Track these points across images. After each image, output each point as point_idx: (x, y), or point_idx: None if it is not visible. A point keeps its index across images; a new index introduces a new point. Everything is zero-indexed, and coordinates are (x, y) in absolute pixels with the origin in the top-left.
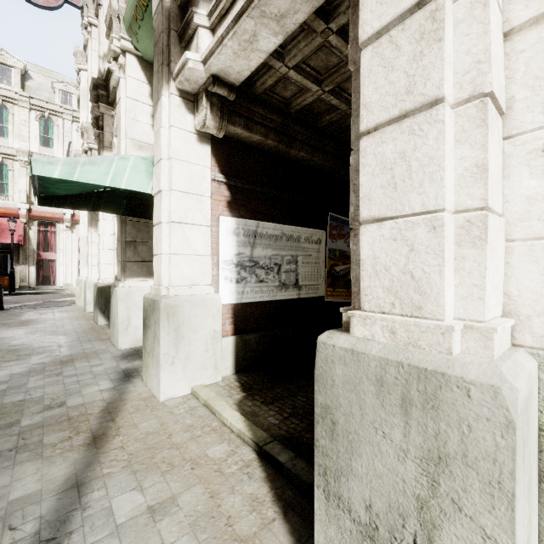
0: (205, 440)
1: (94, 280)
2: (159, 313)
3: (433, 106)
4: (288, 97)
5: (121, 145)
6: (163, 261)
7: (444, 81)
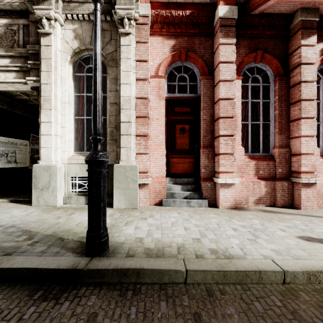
0: None
1: None
2: None
3: (51, 135)
4: (14, 94)
5: None
6: None
7: (52, 133)
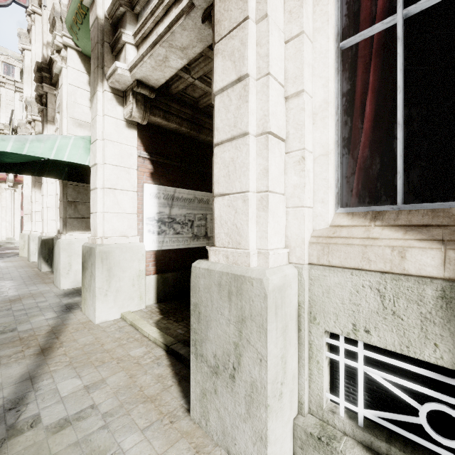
0: (129, 346)
1: (38, 233)
2: (95, 257)
3: (245, 136)
4: (197, 97)
5: (63, 123)
6: (98, 217)
7: (248, 124)
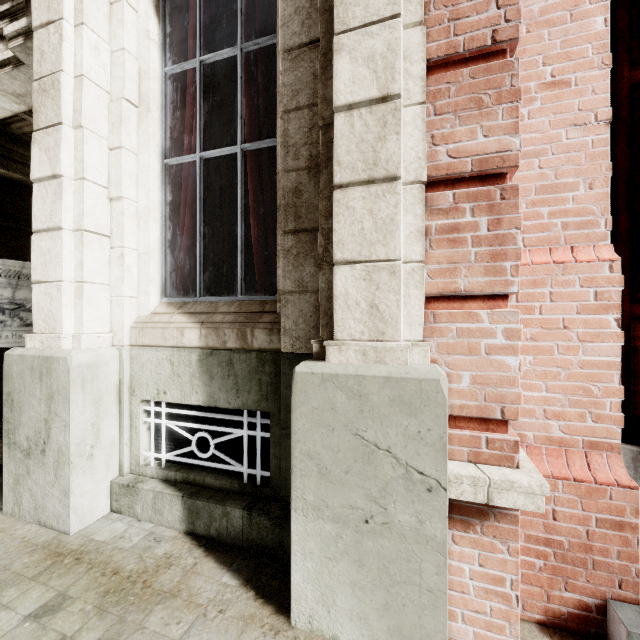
0: None
1: None
2: None
3: (60, 230)
4: None
5: None
6: None
7: (62, 220)
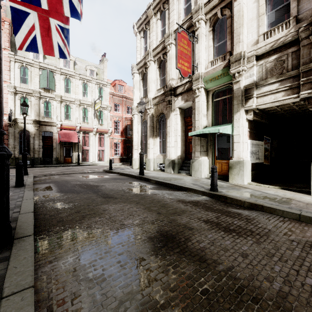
0: (268, 188)
1: (152, 158)
2: (243, 164)
3: None
4: (266, 108)
5: (200, 116)
6: (240, 151)
7: None
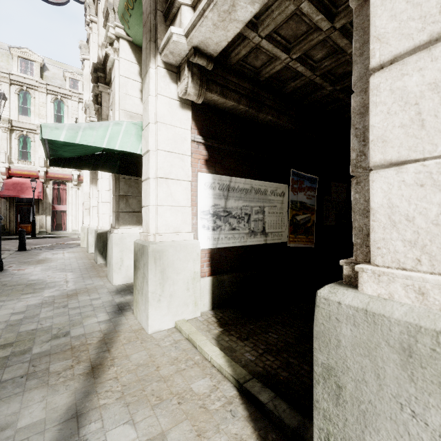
0: (189, 374)
1: (95, 227)
2: (147, 257)
3: None
4: (258, 66)
5: (116, 116)
6: (151, 211)
7: None
